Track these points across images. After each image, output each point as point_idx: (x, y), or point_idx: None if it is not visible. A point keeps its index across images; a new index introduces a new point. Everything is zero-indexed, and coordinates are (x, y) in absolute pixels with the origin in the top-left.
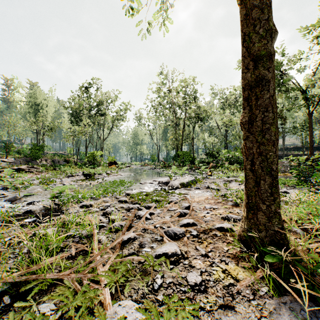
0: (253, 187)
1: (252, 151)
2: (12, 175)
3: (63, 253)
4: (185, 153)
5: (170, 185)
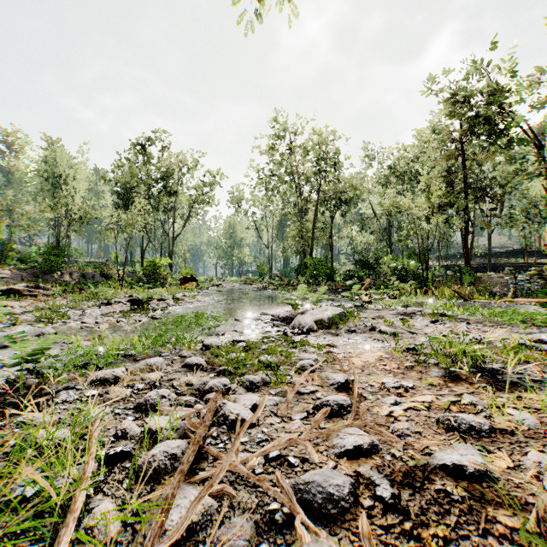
0: None
1: None
2: None
3: None
4: (319, 262)
5: (296, 324)
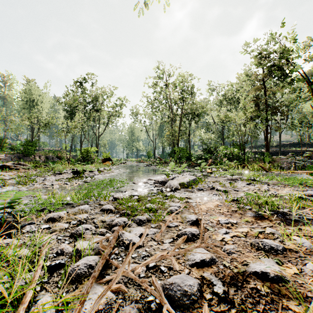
0: None
1: None
2: None
3: None
4: (182, 149)
5: (168, 185)
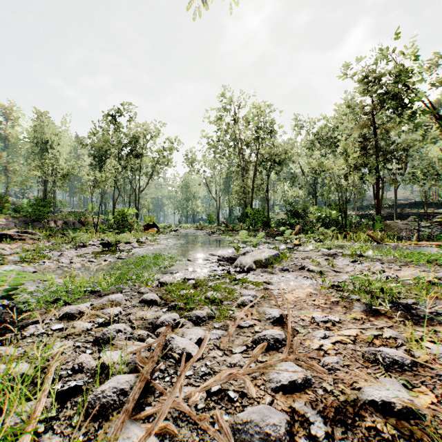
0: None
1: None
2: None
3: None
4: (257, 211)
5: (238, 264)
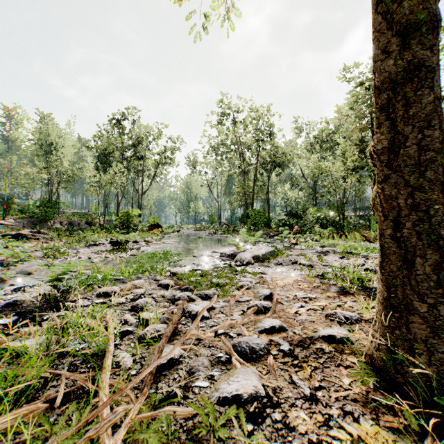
0: (398, 270)
1: (397, 203)
2: (6, 244)
3: (45, 393)
4: (258, 212)
5: (238, 259)
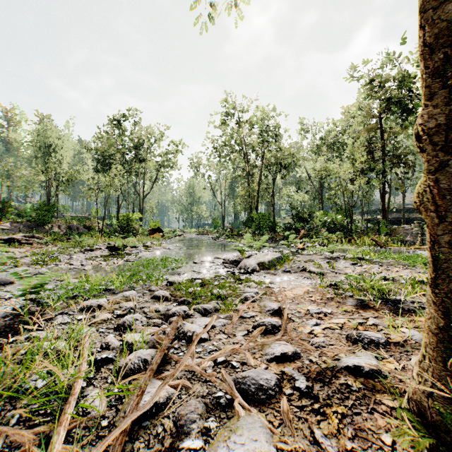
0: None
1: None
2: None
3: None
4: (263, 216)
5: (242, 266)
